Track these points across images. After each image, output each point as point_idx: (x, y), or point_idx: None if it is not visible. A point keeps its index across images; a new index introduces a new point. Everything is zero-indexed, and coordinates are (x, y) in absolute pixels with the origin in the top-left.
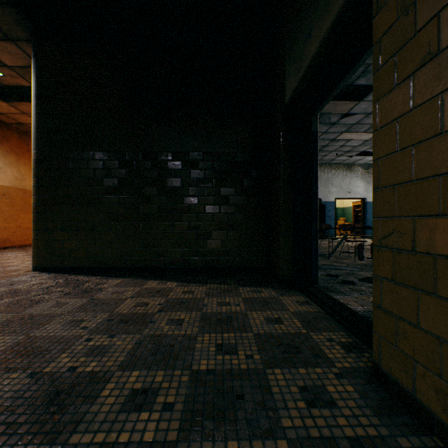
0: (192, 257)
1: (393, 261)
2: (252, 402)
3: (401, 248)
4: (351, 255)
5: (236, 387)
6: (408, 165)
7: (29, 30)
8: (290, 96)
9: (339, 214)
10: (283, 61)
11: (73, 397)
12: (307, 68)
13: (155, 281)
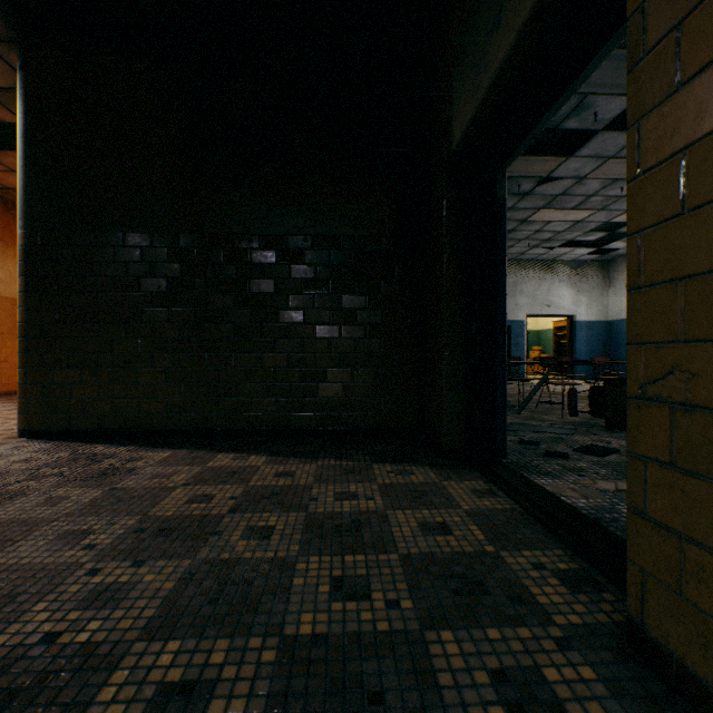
0: (294, 412)
1: (672, 427)
2: (400, 709)
3: (692, 403)
4: (555, 407)
5: (369, 674)
6: (708, 239)
7: (11, 23)
8: (461, 136)
9: (532, 341)
10: (449, 78)
11: (39, 707)
12: (492, 84)
13: (229, 454)
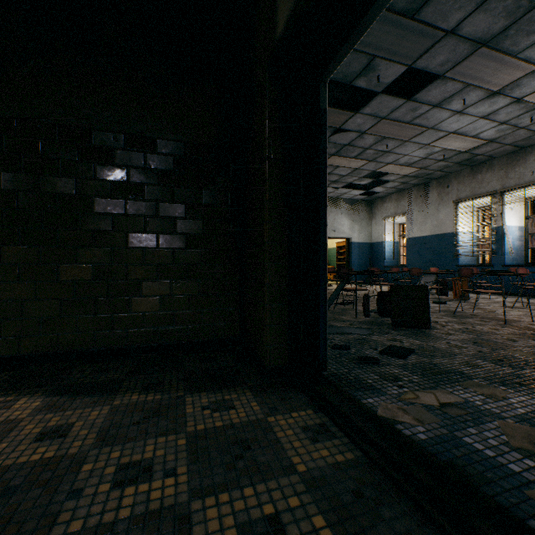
0: (101, 330)
1: None
2: None
3: None
4: (347, 307)
5: None
6: None
7: None
8: (288, 15)
9: None
10: None
11: None
12: None
13: None
